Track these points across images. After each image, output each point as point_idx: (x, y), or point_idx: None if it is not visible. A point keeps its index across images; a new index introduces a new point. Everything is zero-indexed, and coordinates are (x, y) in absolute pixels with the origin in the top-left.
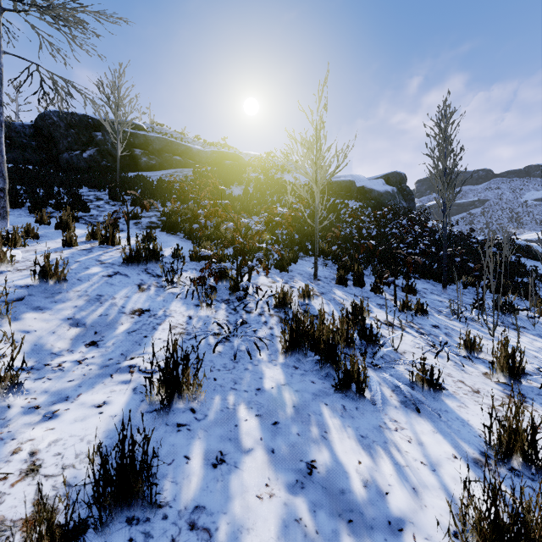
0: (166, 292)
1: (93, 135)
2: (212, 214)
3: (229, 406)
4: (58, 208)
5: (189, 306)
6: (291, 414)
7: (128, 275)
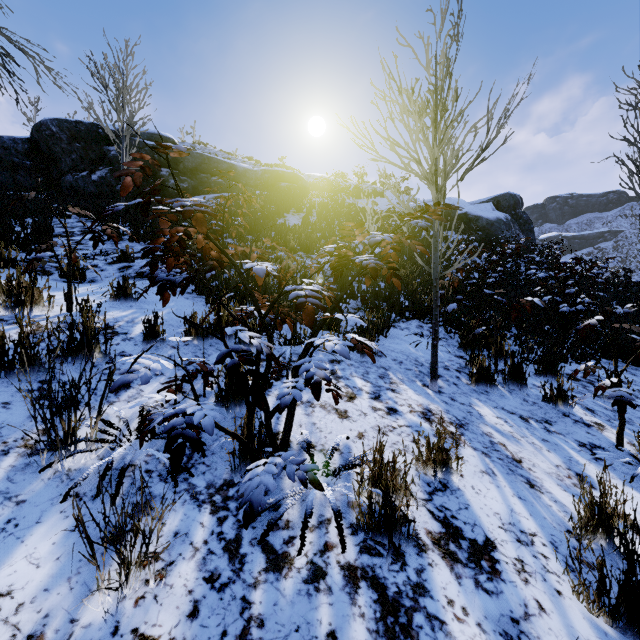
0: (46, 472)
1: (105, 150)
2: (170, 247)
3: None
4: None
5: (82, 544)
6: None
7: None
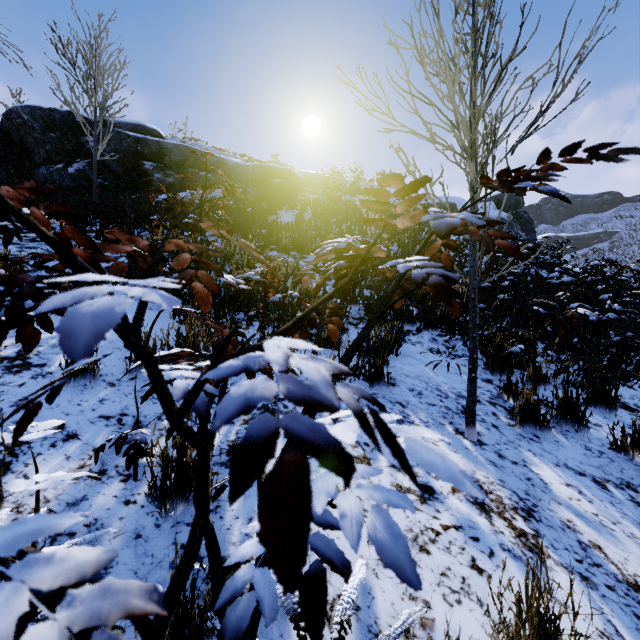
0: None
1: (82, 140)
2: None
3: None
4: None
5: None
6: None
7: None
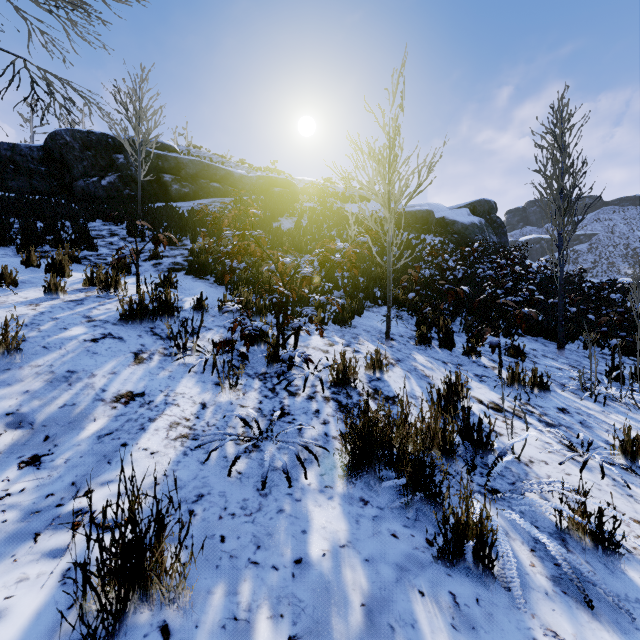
0: (175, 363)
1: (114, 157)
2: (240, 251)
3: (238, 612)
4: (56, 246)
5: (205, 385)
6: (358, 629)
7: (123, 338)
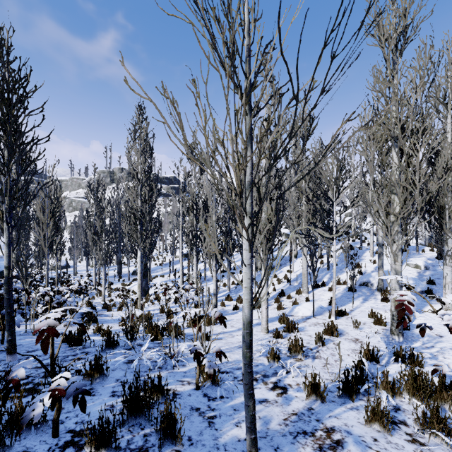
0: None
1: None
2: None
3: None
4: None
5: None
6: None
7: None
